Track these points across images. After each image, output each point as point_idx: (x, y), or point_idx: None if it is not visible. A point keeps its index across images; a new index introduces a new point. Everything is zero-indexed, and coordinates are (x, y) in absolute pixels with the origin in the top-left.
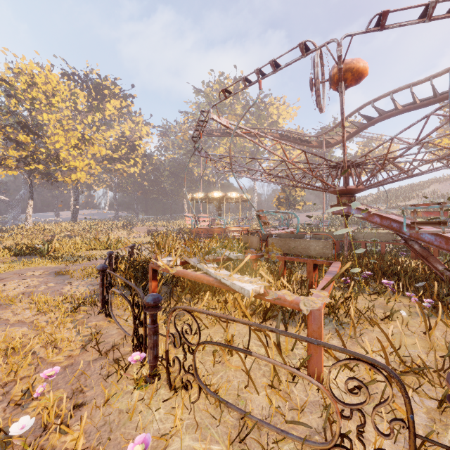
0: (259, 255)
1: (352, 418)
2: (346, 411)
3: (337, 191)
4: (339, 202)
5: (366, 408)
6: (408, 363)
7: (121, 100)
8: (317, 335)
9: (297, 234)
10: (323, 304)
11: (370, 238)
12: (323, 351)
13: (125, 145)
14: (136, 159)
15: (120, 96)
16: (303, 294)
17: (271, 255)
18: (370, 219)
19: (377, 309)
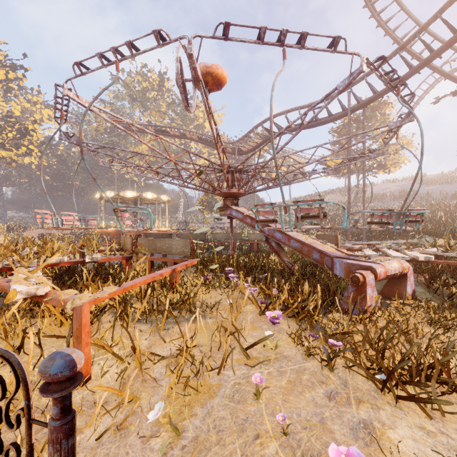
0: (126, 256)
1: (84, 413)
2: (85, 407)
3: (221, 194)
4: (224, 205)
5: (111, 399)
6: (198, 346)
7: (8, 71)
8: (79, 333)
9: (198, 236)
10: (93, 300)
11: (261, 239)
12: (103, 348)
13: (13, 127)
14: (29, 146)
15: (5, 65)
16: (162, 293)
17: (139, 256)
18: (245, 220)
19: (221, 301)
